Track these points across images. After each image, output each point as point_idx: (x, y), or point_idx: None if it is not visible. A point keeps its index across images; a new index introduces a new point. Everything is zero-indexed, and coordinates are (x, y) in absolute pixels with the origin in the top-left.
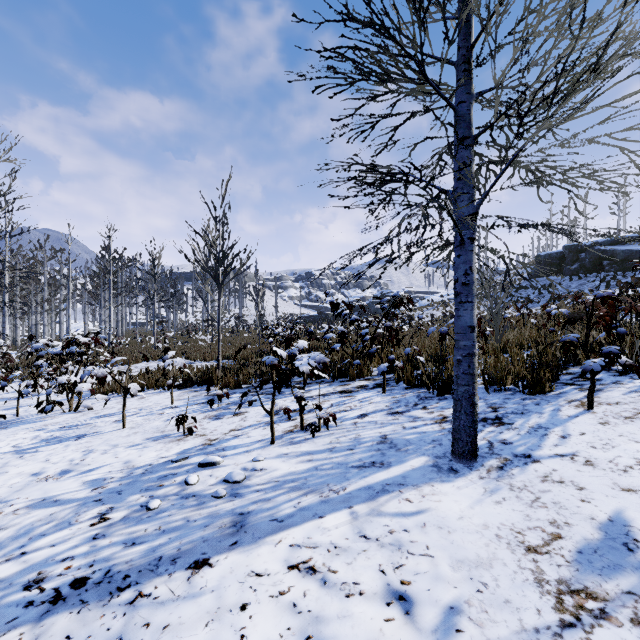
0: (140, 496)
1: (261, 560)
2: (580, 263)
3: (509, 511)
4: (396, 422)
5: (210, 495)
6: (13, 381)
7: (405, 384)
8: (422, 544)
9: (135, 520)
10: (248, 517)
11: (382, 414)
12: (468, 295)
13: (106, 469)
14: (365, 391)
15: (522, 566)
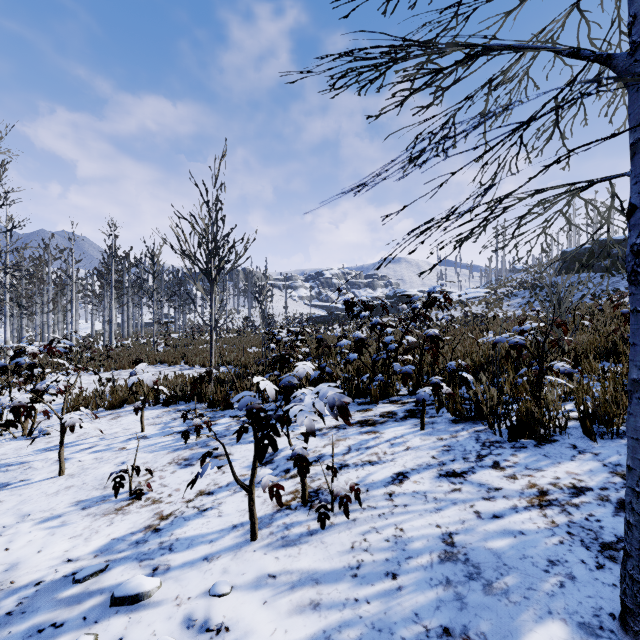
0: None
1: None
2: (612, 259)
3: None
4: (460, 498)
5: None
6: None
7: (450, 414)
8: None
9: None
10: None
11: (431, 476)
12: None
13: None
14: (394, 423)
15: None
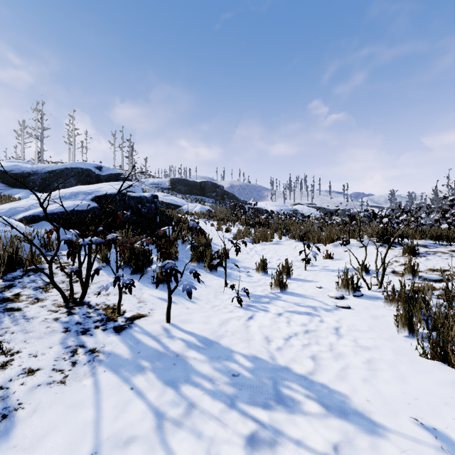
0: None
1: None
2: (217, 193)
3: None
4: None
5: None
6: None
7: None
8: None
9: None
10: None
11: None
12: None
13: None
14: None
15: None
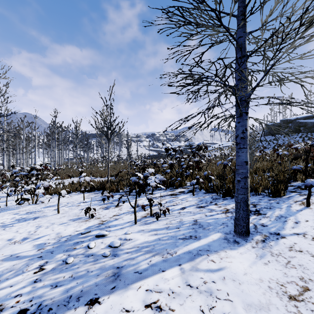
0: (63, 255)
1: (129, 300)
2: (289, 128)
3: (273, 270)
4: (201, 212)
5: (101, 255)
6: (6, 187)
7: (204, 191)
8: (224, 292)
9: (59, 270)
10: (122, 270)
11: (193, 207)
12: (244, 144)
13: (46, 237)
14: (183, 194)
15: (288, 310)
